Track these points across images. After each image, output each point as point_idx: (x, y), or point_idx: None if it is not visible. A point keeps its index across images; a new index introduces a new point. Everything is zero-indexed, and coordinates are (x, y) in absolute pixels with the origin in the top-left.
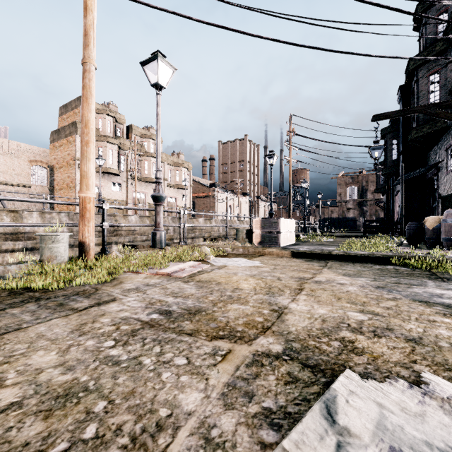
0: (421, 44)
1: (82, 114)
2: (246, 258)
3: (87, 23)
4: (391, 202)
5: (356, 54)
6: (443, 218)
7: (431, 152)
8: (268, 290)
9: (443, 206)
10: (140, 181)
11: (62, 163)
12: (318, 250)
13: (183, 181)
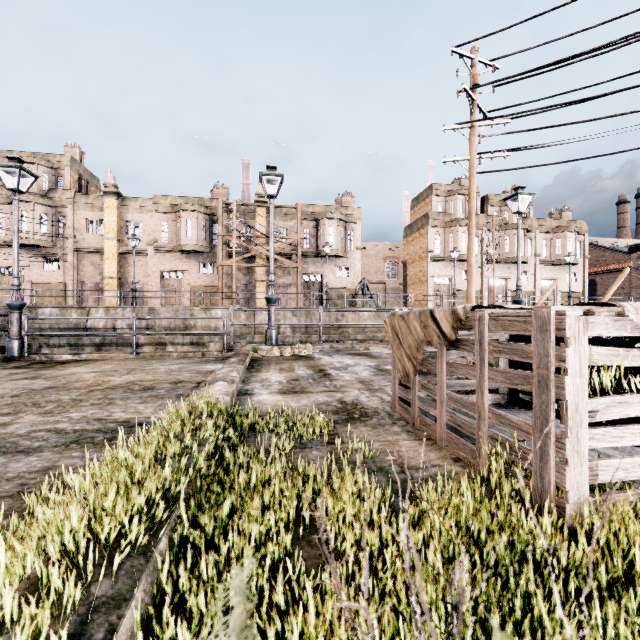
0: None
1: (468, 260)
2: None
3: (471, 206)
4: None
5: None
6: None
7: None
8: None
9: None
10: (499, 263)
11: (414, 257)
12: None
13: (566, 256)
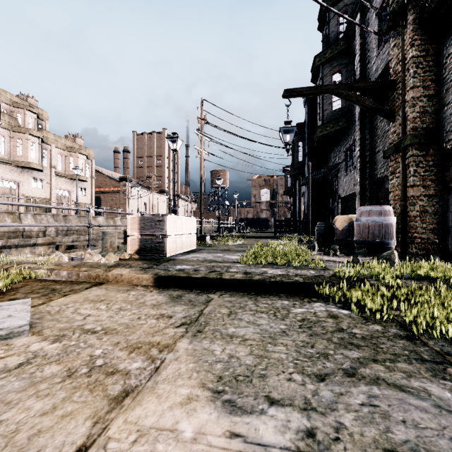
0: (325, 45)
1: None
2: (44, 298)
3: None
4: (297, 203)
5: None
6: (356, 217)
7: (331, 154)
8: None
9: (342, 207)
10: (10, 164)
11: None
12: (206, 268)
13: (74, 168)
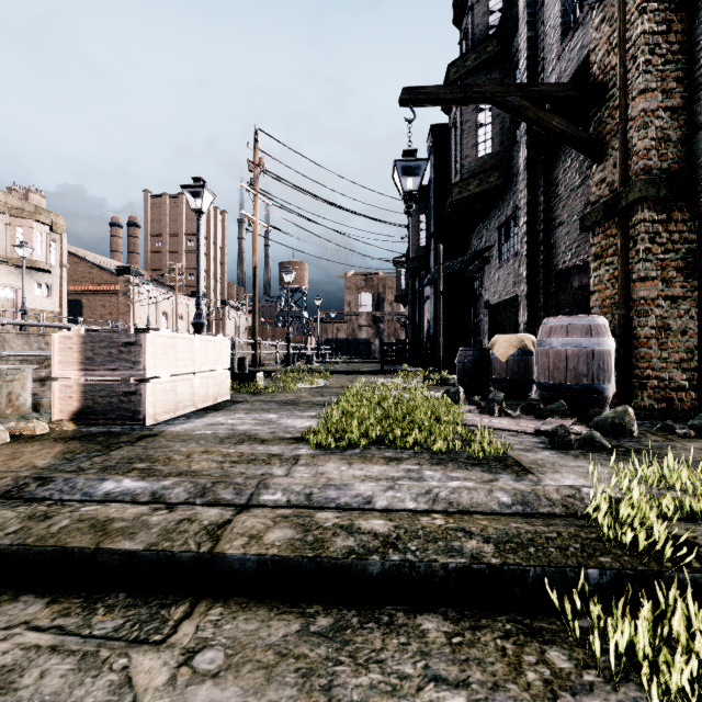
0: (465, 50)
1: None
2: None
3: None
4: (417, 315)
5: None
6: (541, 337)
7: (473, 235)
8: None
9: (492, 321)
10: None
11: None
12: (191, 489)
13: (18, 246)
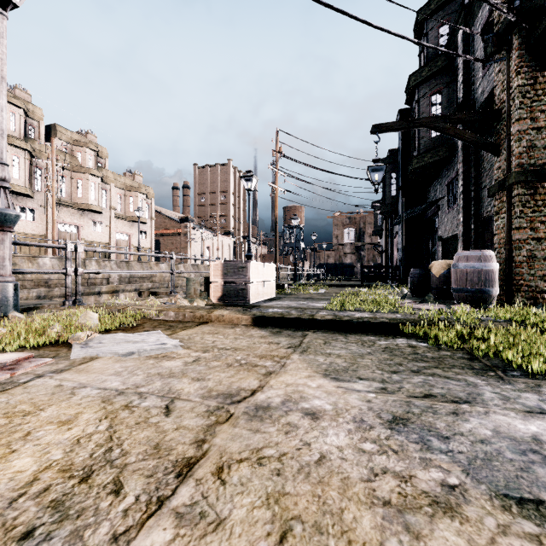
0: (422, 60)
1: None
2: (169, 330)
3: None
4: (390, 245)
5: (351, 17)
6: (453, 262)
7: (430, 188)
8: (65, 495)
9: (443, 250)
10: (71, 207)
11: None
12: (297, 311)
13: (137, 210)
